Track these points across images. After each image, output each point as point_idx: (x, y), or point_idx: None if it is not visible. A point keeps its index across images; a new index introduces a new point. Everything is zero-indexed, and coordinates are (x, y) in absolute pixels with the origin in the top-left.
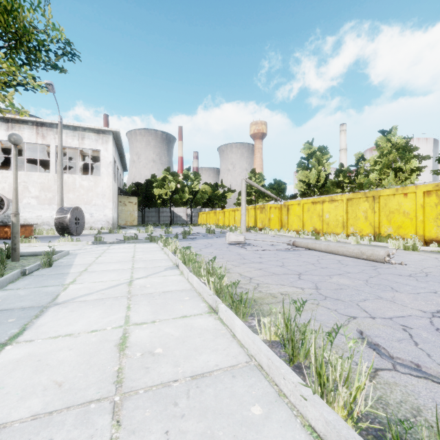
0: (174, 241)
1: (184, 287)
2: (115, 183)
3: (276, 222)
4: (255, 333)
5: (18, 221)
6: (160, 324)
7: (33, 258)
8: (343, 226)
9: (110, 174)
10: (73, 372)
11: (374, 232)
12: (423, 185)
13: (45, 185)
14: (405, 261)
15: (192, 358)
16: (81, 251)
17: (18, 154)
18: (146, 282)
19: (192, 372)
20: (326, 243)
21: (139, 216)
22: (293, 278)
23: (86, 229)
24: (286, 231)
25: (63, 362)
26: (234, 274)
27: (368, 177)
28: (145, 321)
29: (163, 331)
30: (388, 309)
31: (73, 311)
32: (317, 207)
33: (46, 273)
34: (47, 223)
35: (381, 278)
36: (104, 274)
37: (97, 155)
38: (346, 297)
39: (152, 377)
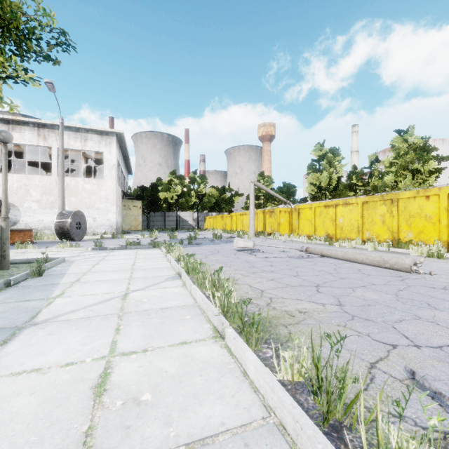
0: (178, 247)
1: (186, 302)
2: (119, 187)
3: (285, 227)
4: (272, 370)
5: (7, 225)
6: (153, 354)
7: (25, 265)
8: (358, 231)
9: (113, 177)
10: (25, 435)
11: (392, 238)
12: (448, 187)
13: (47, 188)
14: (434, 270)
15: (190, 410)
16: (78, 258)
17: (21, 157)
18: (142, 295)
19: (188, 437)
20: (341, 249)
21: (144, 221)
22: (311, 290)
23: (89, 234)
24: (296, 236)
25: (16, 416)
26: (243, 286)
27: (382, 179)
28: (135, 349)
29: (155, 365)
30: (433, 334)
31: (51, 335)
32: (330, 211)
33: (33, 283)
34: (48, 228)
35: (412, 291)
36: (98, 285)
37: (100, 157)
38: (377, 316)
39: (132, 444)
